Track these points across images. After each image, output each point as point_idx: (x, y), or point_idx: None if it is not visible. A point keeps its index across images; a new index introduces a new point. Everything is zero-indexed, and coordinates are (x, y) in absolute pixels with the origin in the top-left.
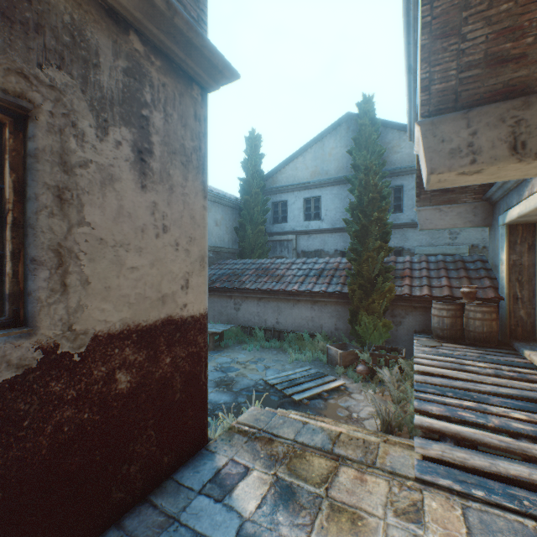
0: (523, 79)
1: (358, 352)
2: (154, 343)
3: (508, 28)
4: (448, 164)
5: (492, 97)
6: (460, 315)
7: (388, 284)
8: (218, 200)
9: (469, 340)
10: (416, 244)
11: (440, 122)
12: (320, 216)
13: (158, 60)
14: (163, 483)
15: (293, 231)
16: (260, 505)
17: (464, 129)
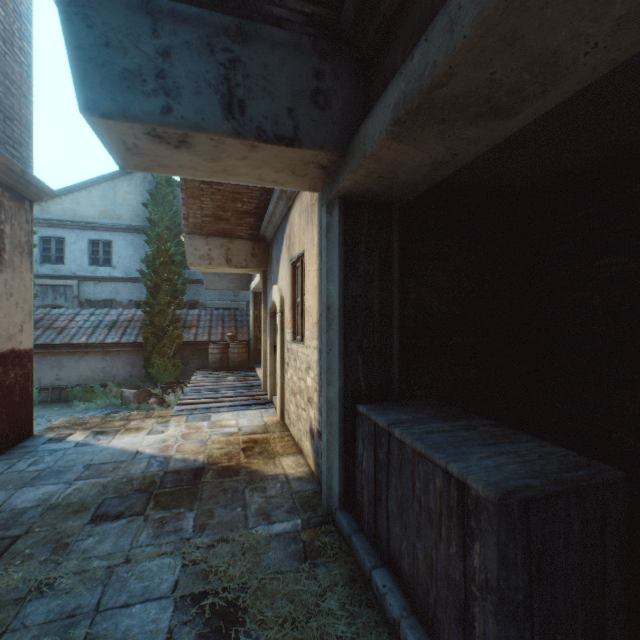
0: (230, 230)
1: (152, 389)
2: (7, 364)
3: (221, 206)
4: (199, 262)
5: (218, 234)
6: (227, 352)
7: (178, 332)
8: None
9: (232, 368)
10: (209, 299)
11: (195, 239)
12: (111, 262)
13: (8, 193)
14: (12, 448)
15: (74, 275)
16: (87, 437)
17: (206, 246)
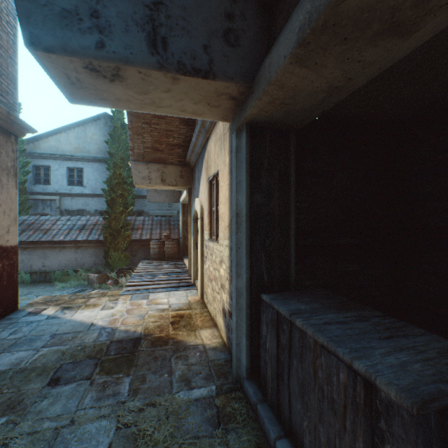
0: (164, 158)
1: (109, 274)
2: None
3: (158, 140)
4: (142, 182)
5: (155, 161)
6: (163, 247)
7: (128, 233)
8: None
9: (167, 258)
10: (151, 209)
11: (139, 164)
12: (83, 183)
13: None
14: (0, 320)
15: (57, 192)
16: (56, 311)
17: (147, 170)
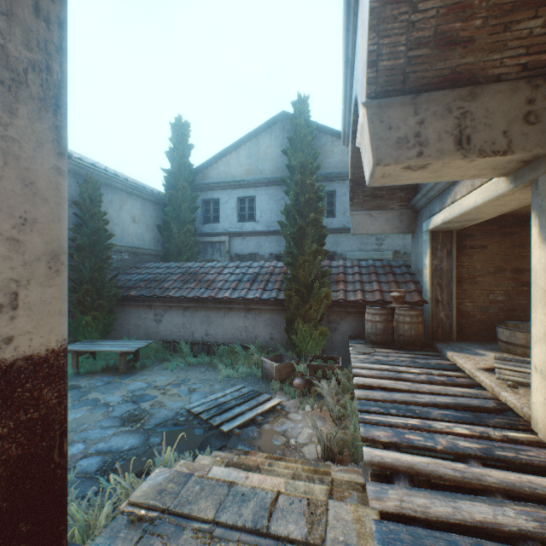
0: (469, 67)
1: (295, 364)
2: None
3: (459, 4)
4: (395, 154)
5: (439, 84)
6: (391, 320)
7: (325, 290)
8: (136, 192)
9: (399, 343)
10: (347, 249)
11: (388, 105)
12: (254, 217)
13: None
14: None
15: (226, 232)
16: None
17: (412, 117)
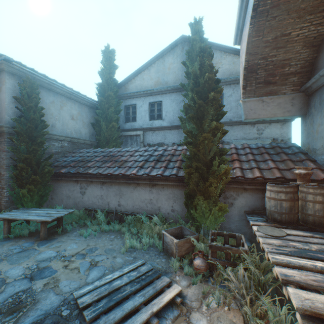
0: None
1: (195, 241)
2: None
3: None
4: None
5: None
6: (297, 198)
7: (225, 167)
8: (74, 97)
9: (307, 224)
10: (233, 138)
11: None
12: (161, 116)
13: None
14: None
15: (140, 128)
16: None
17: None
